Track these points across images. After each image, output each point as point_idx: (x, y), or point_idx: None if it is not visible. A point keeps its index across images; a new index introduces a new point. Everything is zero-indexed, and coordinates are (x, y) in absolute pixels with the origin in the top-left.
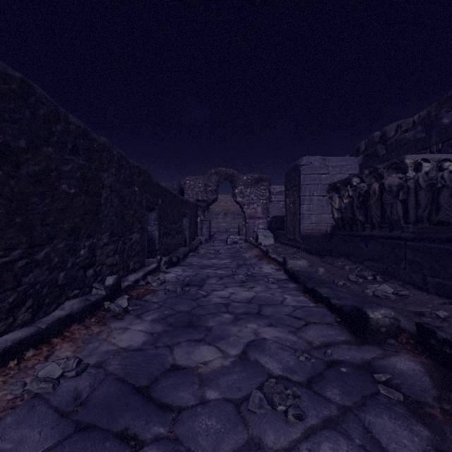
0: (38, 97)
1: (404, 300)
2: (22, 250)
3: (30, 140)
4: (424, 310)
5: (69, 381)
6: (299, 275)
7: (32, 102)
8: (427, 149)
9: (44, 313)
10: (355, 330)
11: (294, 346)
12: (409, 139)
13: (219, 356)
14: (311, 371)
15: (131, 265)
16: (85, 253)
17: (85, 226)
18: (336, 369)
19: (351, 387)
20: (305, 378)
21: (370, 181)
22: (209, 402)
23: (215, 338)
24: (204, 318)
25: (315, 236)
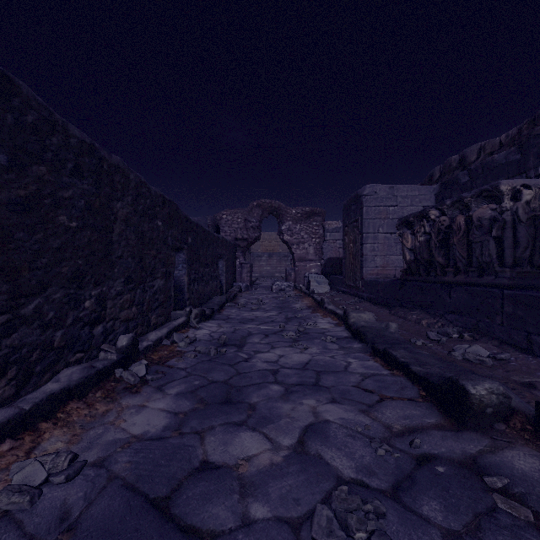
0: (25, 98)
1: (504, 366)
2: (2, 302)
3: (12, 155)
4: (534, 380)
5: (56, 489)
6: (366, 333)
7: (17, 105)
8: (523, 174)
9: (34, 385)
10: (448, 410)
11: (367, 432)
12: (500, 162)
13: (268, 448)
14: (396, 471)
15: (152, 320)
16: (91, 305)
17: (92, 270)
18: (430, 469)
19: (455, 498)
20: (389, 484)
21: (453, 213)
22: (255, 524)
23: (260, 421)
24: (246, 391)
25: (381, 282)
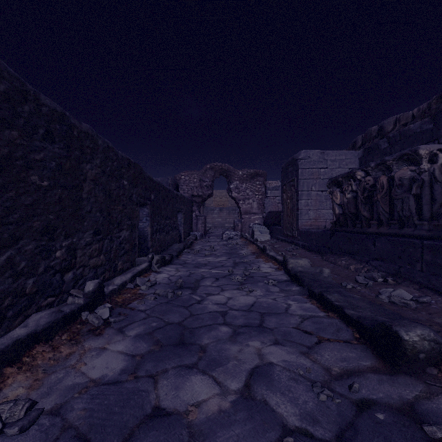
0: None
1: (427, 309)
2: None
3: None
4: None
5: (9, 441)
6: (303, 277)
7: None
8: (435, 141)
9: (6, 328)
10: (382, 353)
11: (309, 375)
12: (415, 131)
13: (216, 392)
14: (338, 419)
15: (119, 266)
16: (61, 254)
17: (62, 224)
18: (370, 416)
19: None
20: (332, 433)
21: (376, 174)
22: None
23: (210, 363)
24: (197, 333)
25: (314, 232)
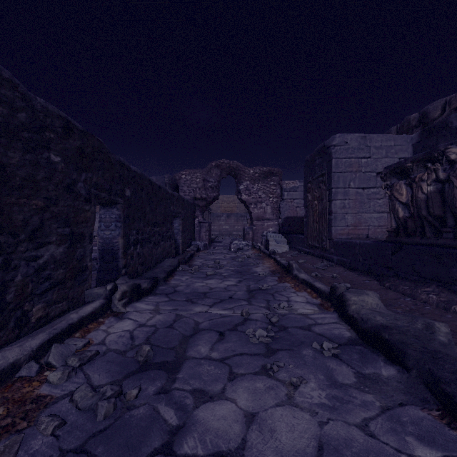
0: None
1: None
2: None
3: None
4: None
5: None
6: (406, 349)
7: None
8: None
9: None
10: None
11: None
12: None
13: None
14: None
15: (35, 312)
16: None
17: None
18: None
19: None
20: None
21: None
22: None
23: None
24: None
25: (360, 244)
